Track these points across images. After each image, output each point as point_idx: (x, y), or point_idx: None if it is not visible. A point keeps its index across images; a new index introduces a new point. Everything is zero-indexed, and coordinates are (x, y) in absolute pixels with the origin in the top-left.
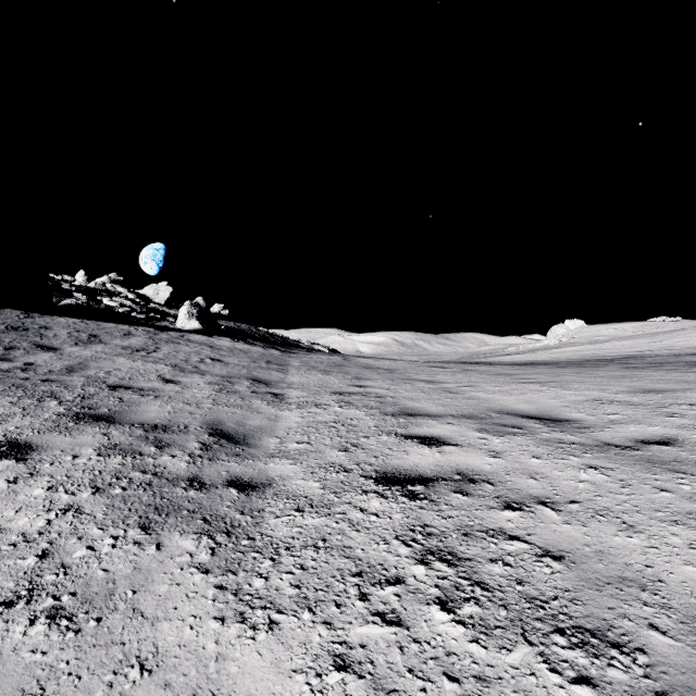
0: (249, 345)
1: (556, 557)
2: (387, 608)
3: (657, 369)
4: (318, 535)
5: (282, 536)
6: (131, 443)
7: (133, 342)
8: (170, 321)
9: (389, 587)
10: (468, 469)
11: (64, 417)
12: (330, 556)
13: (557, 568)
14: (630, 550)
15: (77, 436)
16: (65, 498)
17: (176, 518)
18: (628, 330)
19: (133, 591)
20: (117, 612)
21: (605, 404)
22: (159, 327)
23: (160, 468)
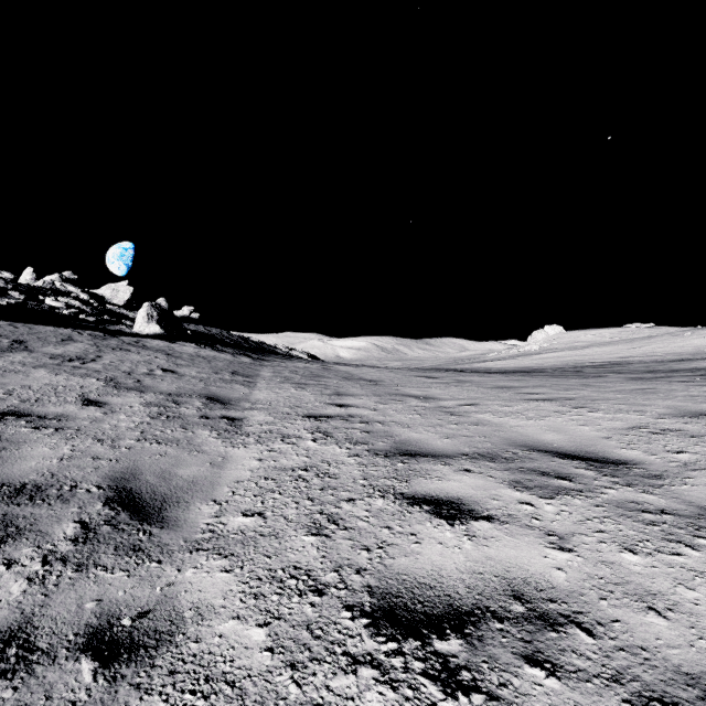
0: (217, 351)
1: None
2: None
3: (669, 380)
4: None
5: None
6: None
7: (69, 349)
8: (126, 324)
9: None
10: (528, 582)
11: None
12: None
13: None
14: None
15: None
16: None
17: None
18: (605, 336)
19: None
20: None
21: (656, 434)
22: (111, 332)
23: None
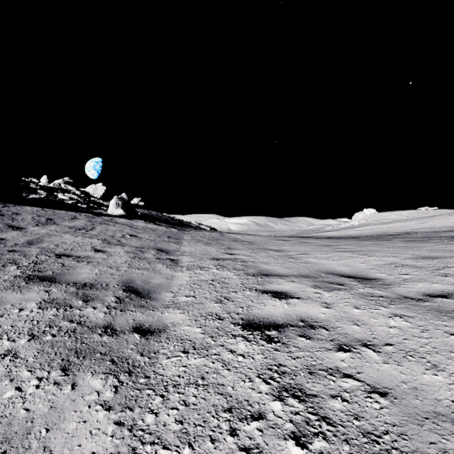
0: (157, 225)
1: (381, 393)
2: (252, 443)
3: (427, 241)
4: (198, 374)
5: (170, 375)
6: (64, 298)
7: (77, 223)
8: (103, 209)
9: (254, 422)
10: (308, 317)
11: (19, 278)
12: (207, 393)
13: (384, 403)
14: (437, 387)
15: (26, 293)
16: (6, 345)
17: (91, 360)
18: (404, 215)
19: (46, 429)
20: (30, 451)
21: (398, 266)
22: (96, 213)
23: (84, 317)
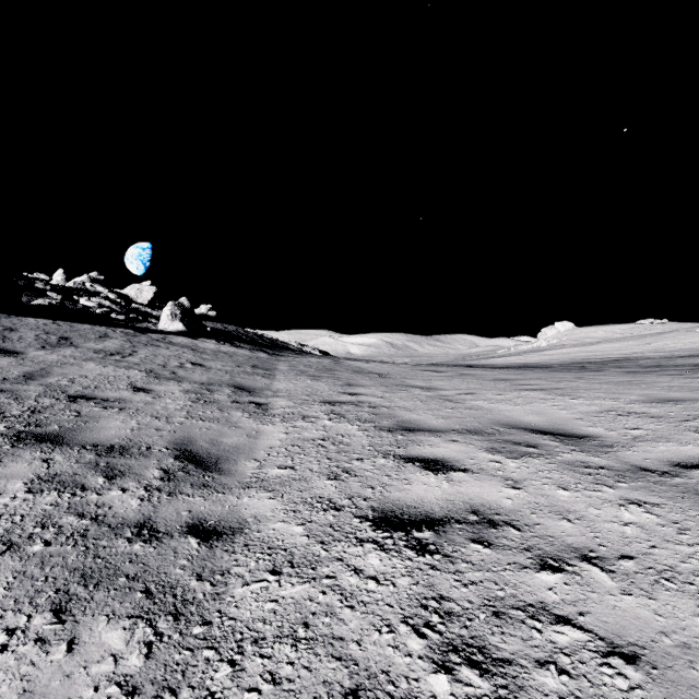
0: (235, 347)
1: (628, 656)
2: None
3: (660, 373)
4: (297, 616)
5: (249, 618)
6: (74, 472)
7: (108, 344)
8: (152, 322)
9: None
10: (484, 505)
11: (1, 437)
12: (313, 656)
13: (635, 678)
14: None
15: (9, 464)
16: None
17: (108, 590)
18: (616, 332)
19: None
20: None
21: (621, 415)
22: (139, 329)
23: (103, 508)
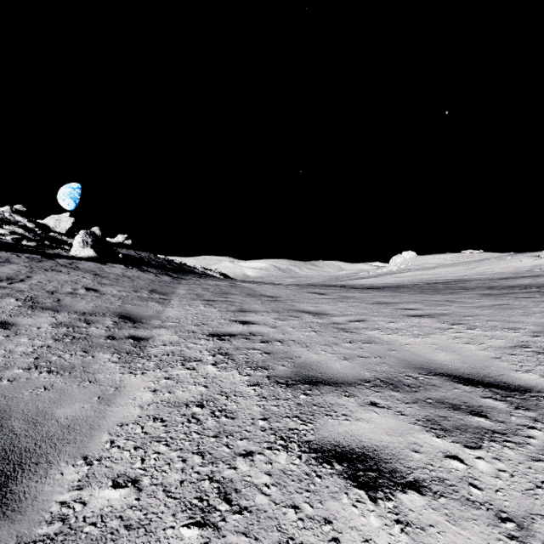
0: (142, 272)
1: None
2: None
3: (514, 296)
4: None
5: None
6: None
7: (3, 270)
8: (65, 249)
9: None
10: None
11: None
12: None
13: None
14: None
15: None
16: None
17: None
18: (447, 259)
19: None
20: None
21: (541, 353)
22: (48, 255)
23: None
